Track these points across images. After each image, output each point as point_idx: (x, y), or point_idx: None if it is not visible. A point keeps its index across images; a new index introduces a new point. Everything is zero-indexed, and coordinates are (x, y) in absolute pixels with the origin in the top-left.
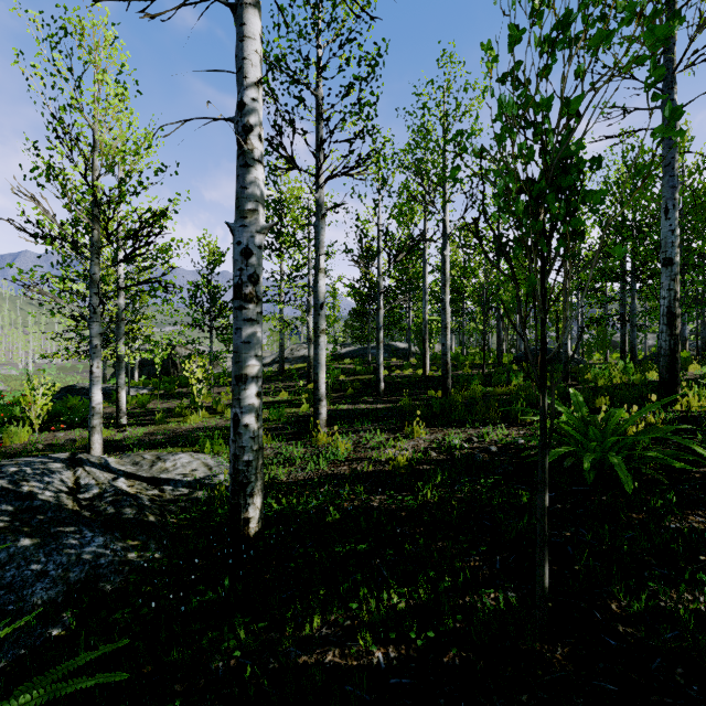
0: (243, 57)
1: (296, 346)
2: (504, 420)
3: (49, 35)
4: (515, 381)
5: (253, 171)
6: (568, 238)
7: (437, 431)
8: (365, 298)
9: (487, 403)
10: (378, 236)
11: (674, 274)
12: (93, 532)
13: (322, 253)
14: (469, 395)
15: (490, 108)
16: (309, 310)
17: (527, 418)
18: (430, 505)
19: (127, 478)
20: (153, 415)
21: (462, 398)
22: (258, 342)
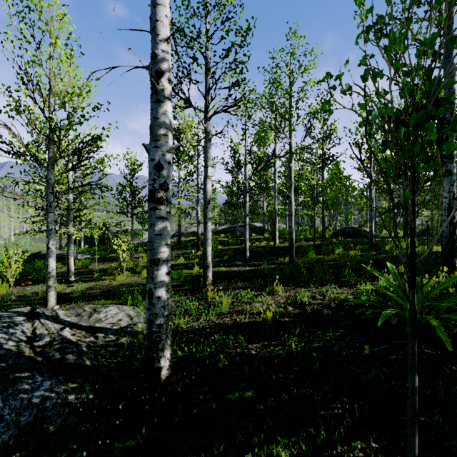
0: (156, 20)
1: (188, 225)
2: (336, 282)
3: (17, 11)
4: (337, 251)
5: (163, 106)
6: (439, 161)
7: (290, 290)
8: (235, 194)
9: (322, 268)
10: (245, 153)
11: (453, 181)
12: (42, 376)
13: (209, 165)
14: (307, 261)
15: (364, 52)
16: (198, 202)
17: (352, 280)
18: (296, 355)
19: (71, 327)
20: (93, 274)
21: (303, 263)
22: (167, 234)
